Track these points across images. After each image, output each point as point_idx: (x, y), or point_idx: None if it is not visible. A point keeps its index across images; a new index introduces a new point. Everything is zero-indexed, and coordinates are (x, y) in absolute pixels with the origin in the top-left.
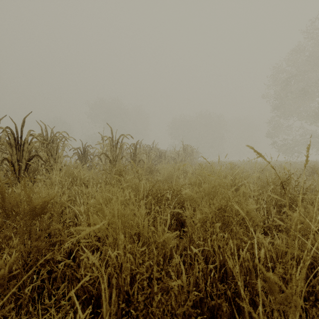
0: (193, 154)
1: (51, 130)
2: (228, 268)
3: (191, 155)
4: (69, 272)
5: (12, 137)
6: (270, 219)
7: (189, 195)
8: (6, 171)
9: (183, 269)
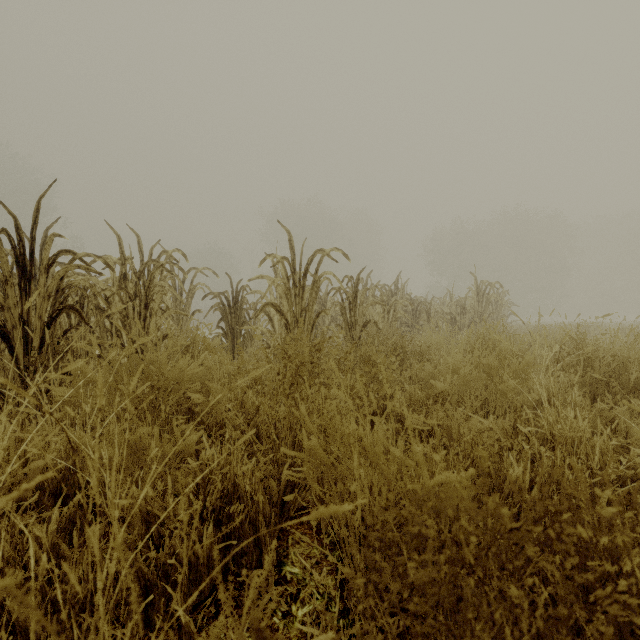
0: (501, 307)
1: (151, 249)
2: None
3: (495, 308)
4: None
5: (3, 254)
6: None
7: None
8: None
9: None
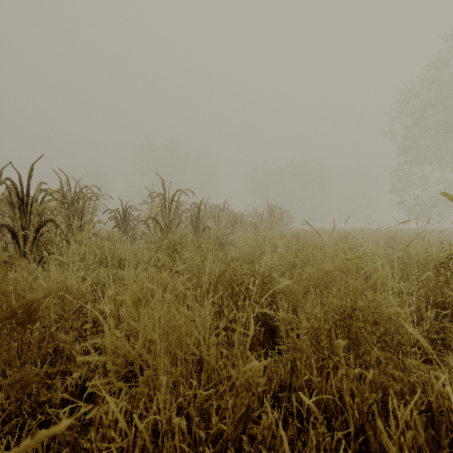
0: (283, 219)
1: (76, 184)
2: (372, 437)
3: (280, 220)
4: (69, 435)
5: (14, 193)
6: (425, 328)
7: (285, 286)
8: (6, 244)
9: (286, 441)
